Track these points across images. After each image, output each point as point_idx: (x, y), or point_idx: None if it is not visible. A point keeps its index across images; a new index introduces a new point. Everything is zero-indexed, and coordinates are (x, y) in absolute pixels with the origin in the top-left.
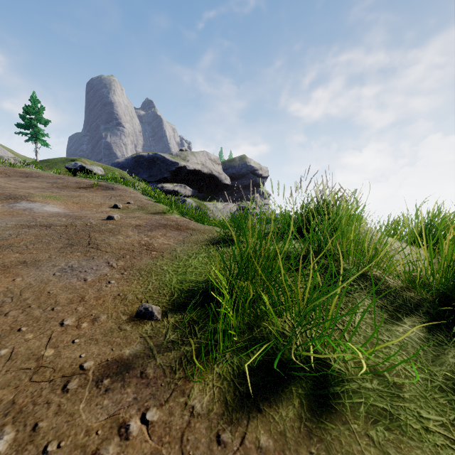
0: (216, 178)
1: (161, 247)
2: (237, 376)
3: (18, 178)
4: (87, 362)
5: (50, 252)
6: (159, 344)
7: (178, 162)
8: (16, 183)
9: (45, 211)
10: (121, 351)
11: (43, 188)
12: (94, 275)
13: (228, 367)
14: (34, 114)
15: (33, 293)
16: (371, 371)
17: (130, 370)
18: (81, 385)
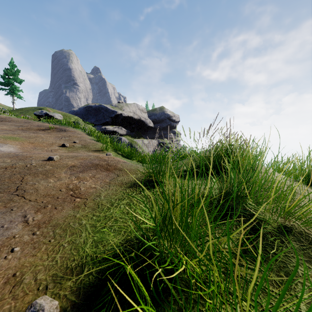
0: (143, 122)
1: (87, 192)
2: None
3: None
4: None
5: None
6: None
7: (116, 111)
8: None
9: None
10: None
11: (10, 130)
12: None
13: None
14: (11, 75)
15: None
16: None
17: None
18: None
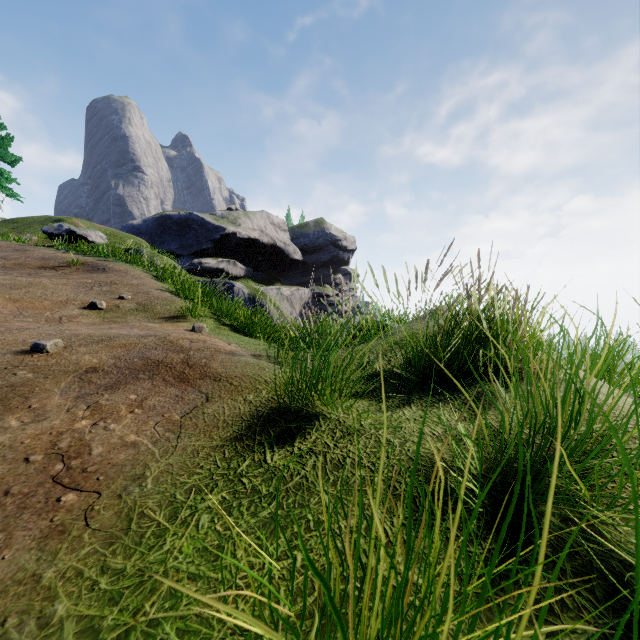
0: (281, 251)
1: (106, 464)
2: None
3: None
4: None
5: None
6: None
7: (224, 227)
8: None
9: None
10: None
11: None
12: None
13: None
14: None
15: None
16: None
17: None
18: None
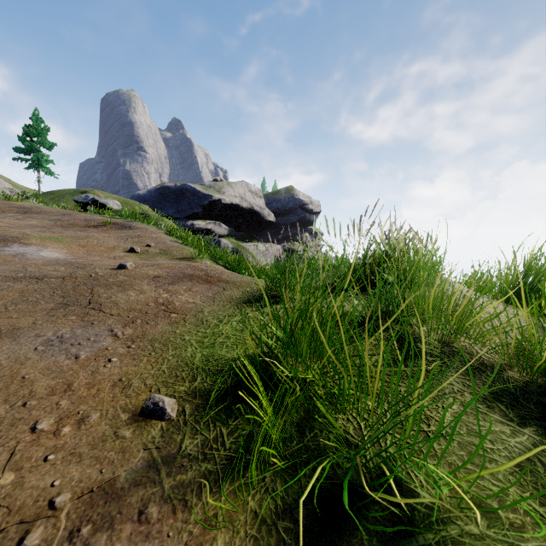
0: (257, 214)
1: (184, 307)
2: (282, 515)
3: (14, 214)
4: (61, 496)
5: (35, 315)
6: (170, 461)
7: (211, 194)
8: (10, 221)
9: (41, 257)
10: (113, 474)
11: (44, 227)
12: (91, 350)
13: (269, 500)
14: (36, 135)
15: (0, 380)
16: (475, 503)
17: (123, 509)
18: (46, 539)
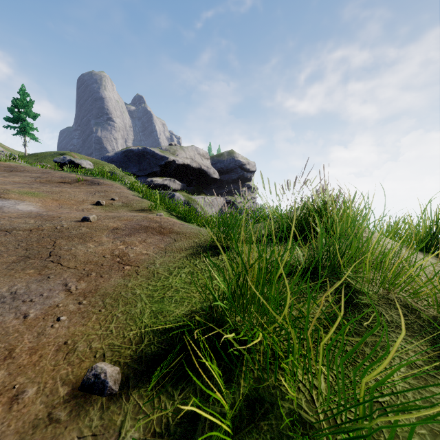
0: (205, 173)
1: (138, 259)
2: None
3: (1, 172)
4: None
5: None
6: None
7: (167, 156)
8: None
9: (16, 210)
10: None
11: (25, 183)
12: (41, 307)
13: None
14: (23, 107)
15: None
16: None
17: None
18: None
